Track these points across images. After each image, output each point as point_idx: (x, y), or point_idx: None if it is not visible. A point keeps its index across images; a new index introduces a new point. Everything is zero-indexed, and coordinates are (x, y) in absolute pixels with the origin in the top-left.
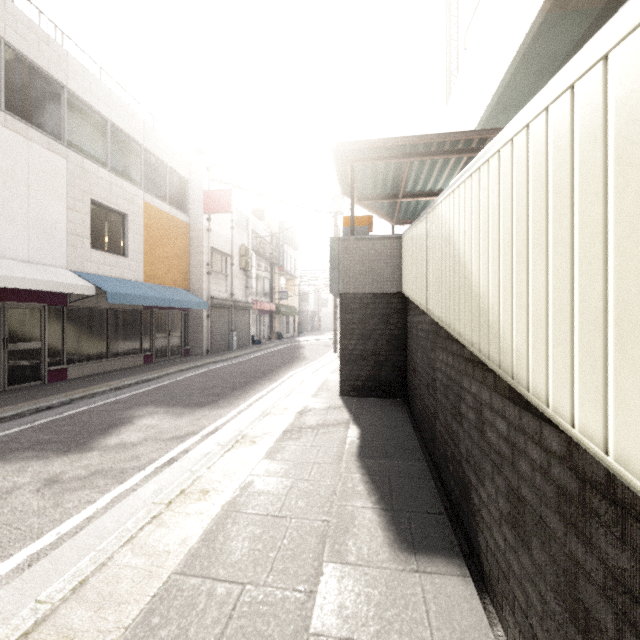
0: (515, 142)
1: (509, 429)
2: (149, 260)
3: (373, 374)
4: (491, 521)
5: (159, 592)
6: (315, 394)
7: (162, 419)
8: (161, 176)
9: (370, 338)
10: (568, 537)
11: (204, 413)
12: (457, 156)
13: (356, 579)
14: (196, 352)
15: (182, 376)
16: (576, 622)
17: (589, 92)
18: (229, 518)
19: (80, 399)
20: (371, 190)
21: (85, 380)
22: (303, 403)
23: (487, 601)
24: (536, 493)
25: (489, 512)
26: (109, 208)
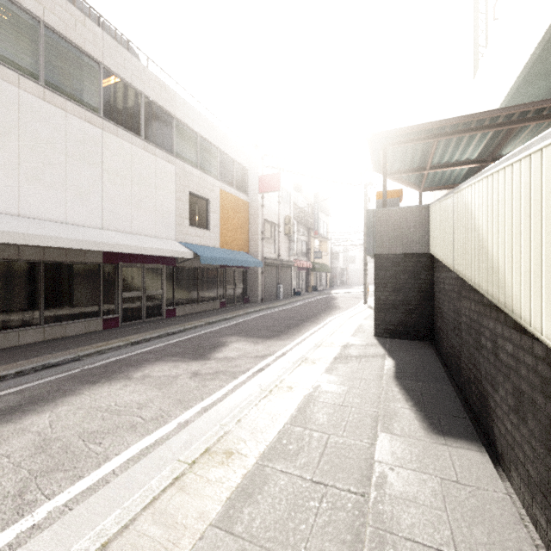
0: (514, 167)
1: (514, 349)
2: (222, 231)
3: (403, 320)
4: (502, 415)
5: (281, 431)
6: (353, 334)
7: (245, 345)
8: (230, 168)
9: (401, 291)
10: (546, 405)
11: (272, 343)
12: (483, 131)
13: (401, 442)
14: (253, 300)
15: (248, 317)
16: (550, 452)
17: (548, 157)
18: (310, 403)
19: (189, 329)
20: (400, 165)
21: (186, 317)
22: (345, 340)
23: (499, 470)
24: (530, 385)
25: (501, 409)
26: (198, 196)
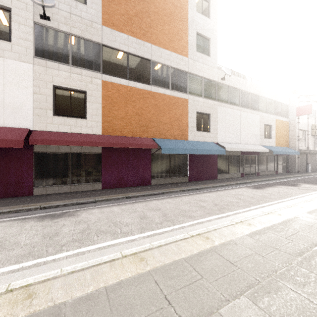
0: None
1: None
2: (276, 138)
3: None
4: None
5: None
6: None
7: (309, 185)
8: (279, 108)
9: None
10: None
11: None
12: None
13: None
14: (292, 171)
15: (297, 178)
16: None
17: None
18: None
19: (274, 179)
20: None
21: (265, 176)
22: None
23: None
24: None
25: None
26: (266, 125)
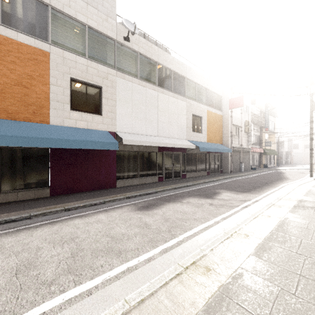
0: None
1: None
2: (208, 133)
3: None
4: None
5: (271, 232)
6: (305, 195)
7: (231, 194)
8: (212, 98)
9: None
10: None
11: (247, 195)
12: None
13: None
14: (225, 171)
15: (225, 181)
16: None
17: None
18: (284, 224)
19: (196, 184)
20: None
21: (192, 178)
22: (299, 197)
23: None
24: None
25: None
26: (196, 116)
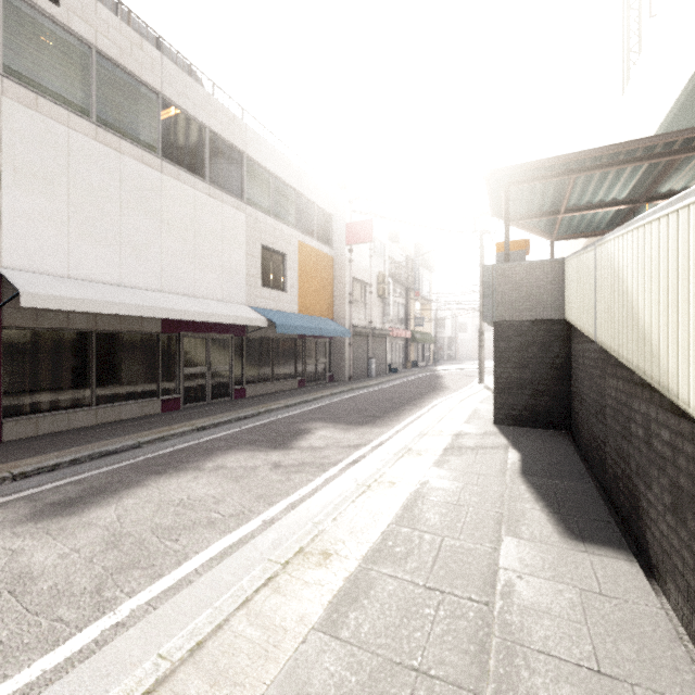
0: (670, 218)
1: (671, 436)
2: (302, 293)
3: (531, 404)
4: (657, 516)
5: (385, 531)
6: (467, 421)
7: (333, 432)
8: (310, 215)
9: (527, 366)
10: None
11: (366, 430)
12: (635, 165)
13: (531, 548)
14: (339, 378)
15: (334, 399)
16: None
17: None
18: (418, 500)
19: (263, 413)
20: (526, 209)
21: (259, 398)
22: (457, 428)
23: (653, 583)
24: (689, 478)
25: (655, 509)
26: (273, 250)
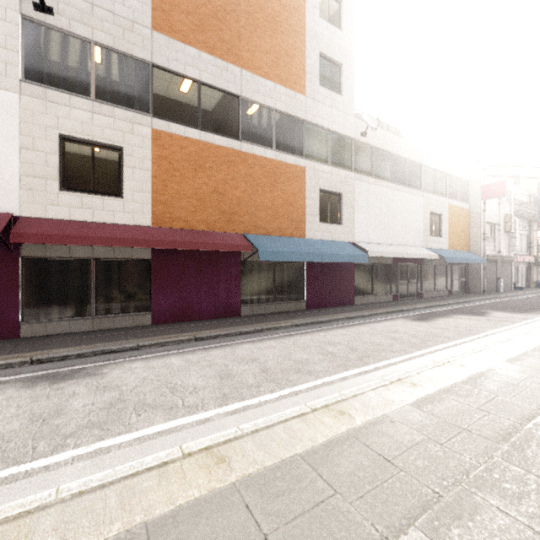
0: None
1: None
2: (450, 237)
3: None
4: None
5: None
6: None
7: (504, 314)
8: (454, 186)
9: None
10: None
11: (525, 315)
12: None
13: None
14: (474, 291)
15: (483, 302)
16: None
17: None
18: None
19: (447, 305)
20: None
21: (432, 299)
22: None
23: None
24: None
25: None
26: (434, 214)
